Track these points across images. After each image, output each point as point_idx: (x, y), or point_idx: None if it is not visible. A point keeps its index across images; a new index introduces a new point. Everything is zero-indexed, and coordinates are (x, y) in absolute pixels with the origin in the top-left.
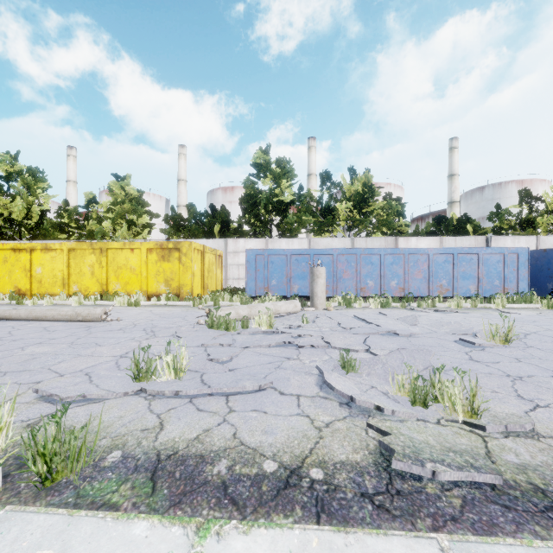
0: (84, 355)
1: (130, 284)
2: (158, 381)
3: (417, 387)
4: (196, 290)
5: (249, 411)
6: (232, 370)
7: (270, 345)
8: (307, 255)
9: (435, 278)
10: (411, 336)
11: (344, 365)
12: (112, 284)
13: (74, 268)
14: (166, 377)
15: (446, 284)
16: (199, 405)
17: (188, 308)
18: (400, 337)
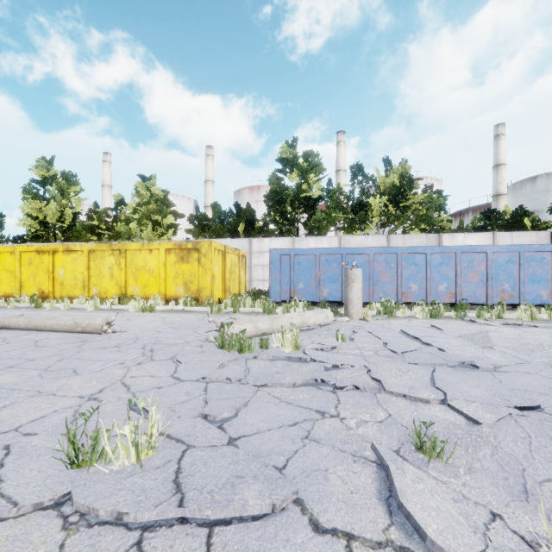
0: (44, 393)
1: (149, 287)
2: (105, 471)
3: None
4: (217, 294)
5: None
6: (233, 440)
7: (294, 383)
8: (338, 255)
9: (496, 281)
10: (496, 370)
11: (420, 446)
12: (131, 287)
13: (94, 270)
14: (120, 461)
15: (509, 289)
16: None
17: (205, 314)
18: (480, 371)
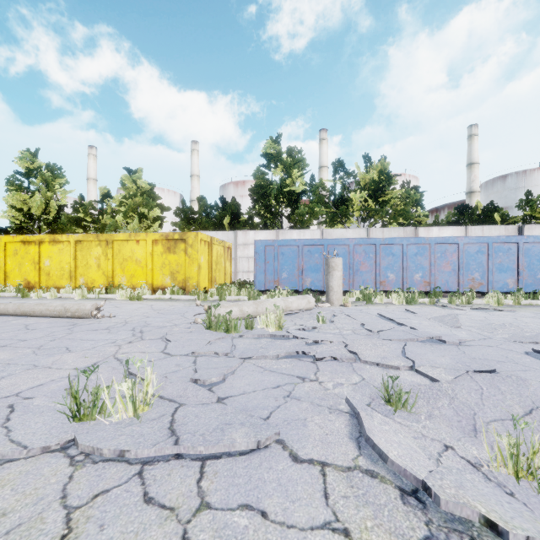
0: (40, 366)
1: (136, 277)
2: (106, 422)
3: None
4: (203, 283)
5: (234, 509)
6: (221, 399)
7: (278, 355)
8: (320, 245)
9: (466, 271)
10: (461, 344)
11: (388, 399)
12: (118, 277)
13: (81, 260)
14: (119, 414)
15: (479, 278)
16: (150, 485)
17: (192, 302)
18: (447, 345)
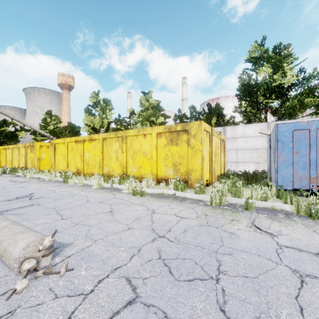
0: None
1: (143, 168)
2: None
3: None
4: (205, 176)
5: None
6: None
7: None
8: None
9: None
10: None
11: None
12: (130, 167)
13: (106, 153)
14: None
15: None
16: None
17: (204, 208)
18: None
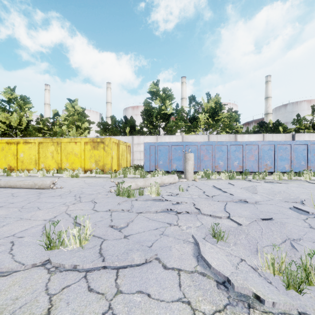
0: (24, 219)
1: (75, 163)
2: (65, 250)
3: (290, 272)
4: (114, 167)
5: (134, 293)
6: (126, 236)
7: (156, 211)
8: (181, 145)
9: (263, 160)
10: (256, 203)
11: (214, 235)
12: (64, 163)
13: (42, 153)
14: (72, 246)
15: (269, 164)
16: (91, 282)
17: (108, 178)
18: (249, 204)
